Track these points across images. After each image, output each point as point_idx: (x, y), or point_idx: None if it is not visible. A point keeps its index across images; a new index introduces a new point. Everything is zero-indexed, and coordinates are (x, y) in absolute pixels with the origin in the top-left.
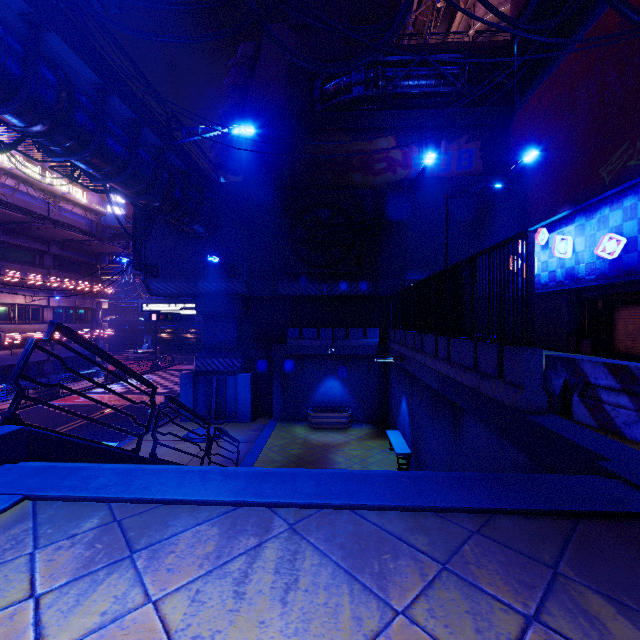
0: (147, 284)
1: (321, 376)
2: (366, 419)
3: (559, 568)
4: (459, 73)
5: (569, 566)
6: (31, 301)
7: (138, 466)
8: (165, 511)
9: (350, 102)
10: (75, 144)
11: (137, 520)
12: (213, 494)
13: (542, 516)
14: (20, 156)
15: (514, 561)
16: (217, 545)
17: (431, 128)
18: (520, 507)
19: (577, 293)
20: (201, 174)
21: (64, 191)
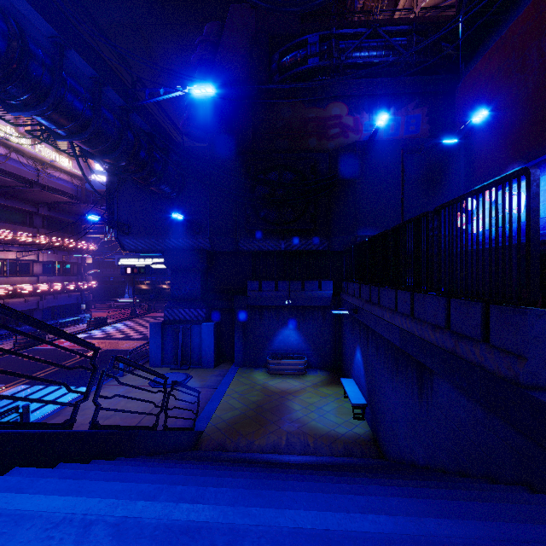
0: (119, 240)
1: (279, 325)
2: (321, 365)
3: None
4: (407, 44)
5: None
6: (22, 256)
7: (2, 497)
8: None
9: (305, 73)
10: (32, 98)
11: None
12: None
13: None
14: (11, 127)
15: None
16: None
17: (381, 96)
18: None
19: None
20: (166, 136)
21: (51, 159)
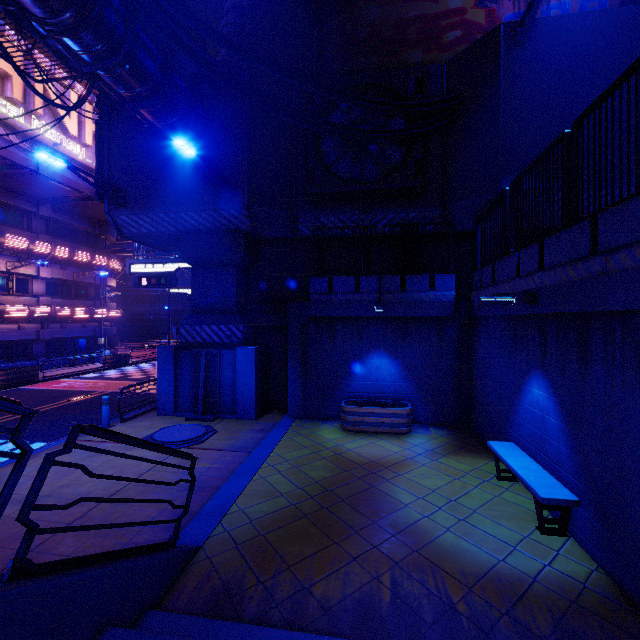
0: (113, 218)
1: (361, 350)
2: (434, 420)
3: None
4: None
5: None
6: (13, 268)
7: None
8: None
9: None
10: None
11: None
12: None
13: None
14: None
15: None
16: None
17: None
18: None
19: None
20: None
21: (54, 141)
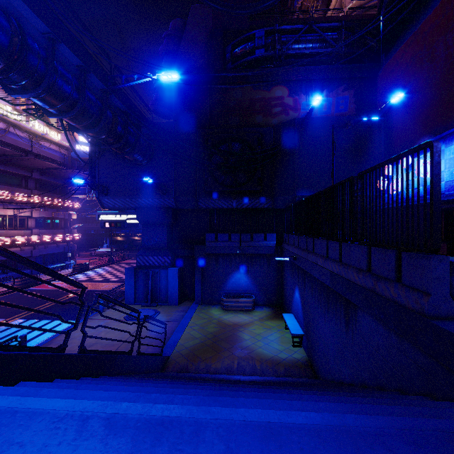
0: (100, 200)
1: (231, 270)
2: (266, 303)
3: None
4: (337, 38)
5: None
6: (18, 213)
7: (16, 400)
8: None
9: (253, 61)
10: (29, 83)
11: None
12: None
13: None
14: (9, 106)
15: None
16: None
17: (315, 80)
18: None
19: None
20: (138, 114)
21: (43, 132)
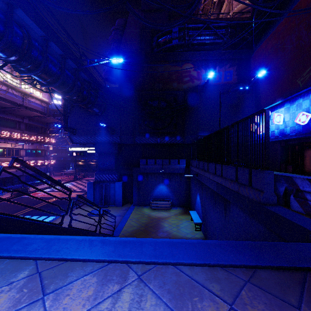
0: (70, 138)
1: (157, 183)
2: (179, 205)
3: (302, 308)
4: (225, 33)
5: (307, 307)
6: (14, 146)
7: (56, 236)
8: (67, 266)
9: (171, 47)
10: (32, 67)
11: (50, 272)
12: (95, 255)
13: (285, 270)
14: (9, 75)
15: (273, 303)
16: (95, 290)
17: (211, 60)
18: (271, 264)
19: (285, 142)
20: (97, 83)
21: (30, 92)
